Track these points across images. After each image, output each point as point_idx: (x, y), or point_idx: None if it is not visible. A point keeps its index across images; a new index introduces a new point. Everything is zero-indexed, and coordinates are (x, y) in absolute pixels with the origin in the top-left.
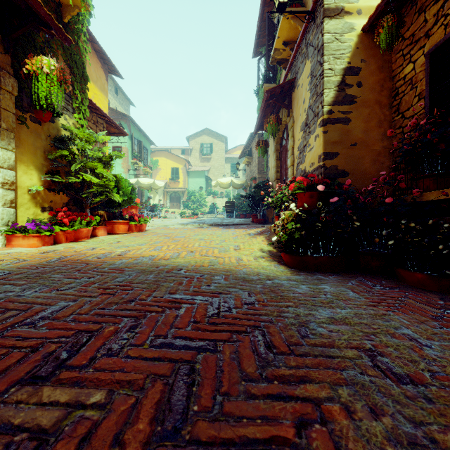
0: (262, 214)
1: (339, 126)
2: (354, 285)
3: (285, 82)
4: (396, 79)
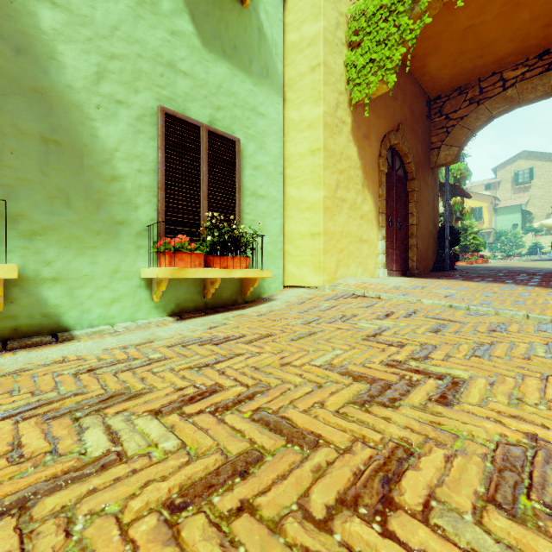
0: None
1: None
2: None
3: None
4: None
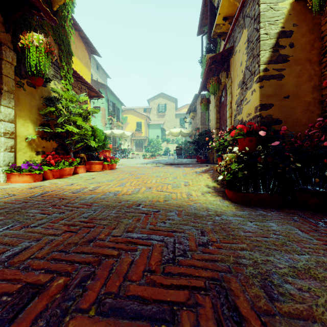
0: (204, 155)
1: (273, 81)
2: (298, 223)
3: (225, 50)
4: (325, 38)
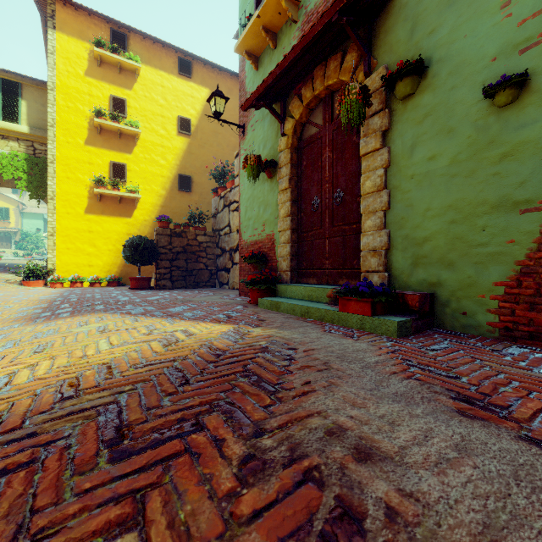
0: None
1: None
2: None
3: None
4: None
